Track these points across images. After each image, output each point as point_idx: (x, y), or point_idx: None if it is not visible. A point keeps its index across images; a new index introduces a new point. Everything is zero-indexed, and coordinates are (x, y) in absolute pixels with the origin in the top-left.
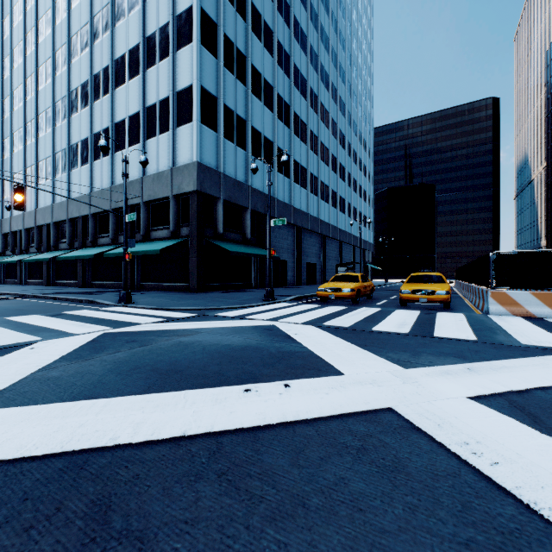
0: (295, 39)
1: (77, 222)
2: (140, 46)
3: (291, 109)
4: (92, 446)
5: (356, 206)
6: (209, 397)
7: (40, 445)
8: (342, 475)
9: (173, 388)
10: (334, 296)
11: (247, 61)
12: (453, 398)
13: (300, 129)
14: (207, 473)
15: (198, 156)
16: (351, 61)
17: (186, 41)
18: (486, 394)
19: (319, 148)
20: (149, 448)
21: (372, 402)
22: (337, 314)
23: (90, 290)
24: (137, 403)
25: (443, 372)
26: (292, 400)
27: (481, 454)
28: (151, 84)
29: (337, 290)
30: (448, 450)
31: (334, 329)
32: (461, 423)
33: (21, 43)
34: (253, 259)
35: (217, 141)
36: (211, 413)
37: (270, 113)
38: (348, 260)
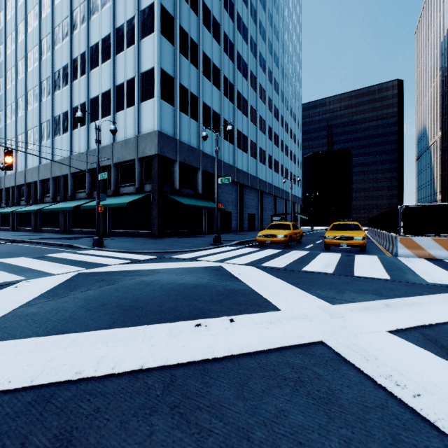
0: (238, 31)
1: (59, 180)
2: (111, 35)
3: (235, 88)
4: (59, 379)
5: (288, 167)
6: (165, 331)
7: (12, 379)
8: (282, 407)
9: (134, 323)
10: (270, 241)
11: (198, 48)
12: (375, 331)
13: (242, 105)
14: (161, 406)
15: (159, 126)
16: (283, 49)
17: (149, 32)
18: (402, 328)
19: (258, 120)
20: (110, 381)
21: (305, 336)
22: (273, 256)
23: (70, 236)
24: (102, 337)
25: (365, 307)
26: (237, 334)
27: (404, 385)
28: (120, 66)
29: (273, 236)
30: (375, 382)
31: (271, 269)
32: (384, 356)
33: (14, 33)
34: (203, 210)
35: (174, 113)
36: (166, 347)
37: (217, 91)
38: (281, 211)
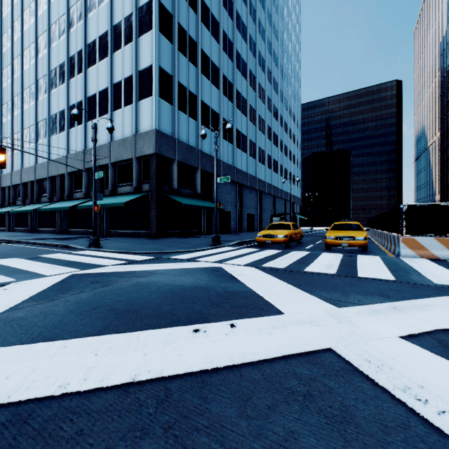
0: (237, 29)
1: (56, 179)
2: (108, 33)
3: (234, 87)
4: (40, 395)
5: (287, 167)
6: (160, 338)
7: None
8: (291, 428)
9: (128, 328)
10: (270, 241)
11: (197, 47)
12: (386, 337)
13: (241, 104)
14: (153, 427)
15: (157, 125)
16: (283, 49)
17: (147, 29)
18: (414, 333)
19: (257, 120)
20: (97, 397)
21: (312, 342)
22: (273, 257)
23: (67, 236)
24: (92, 345)
25: (372, 311)
26: (238, 341)
27: (426, 400)
28: (117, 64)
29: (273, 236)
30: (393, 396)
31: (271, 270)
32: (399, 365)
33: (10, 30)
34: (202, 210)
35: (173, 112)
36: (161, 356)
37: (216, 90)
38: (280, 212)
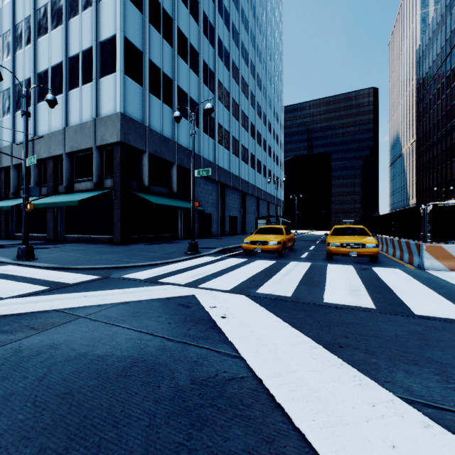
0: (219, 14)
1: None
2: None
3: (216, 77)
4: None
5: (270, 168)
6: None
7: None
8: None
9: None
10: (260, 249)
11: (173, 23)
12: None
13: (223, 96)
14: None
15: (122, 107)
16: (266, 45)
17: None
18: None
19: (240, 115)
20: None
21: None
22: (268, 272)
23: (8, 242)
24: None
25: None
26: None
27: None
28: (74, 33)
29: (263, 243)
30: None
31: (274, 300)
32: None
33: None
34: (179, 212)
35: (143, 95)
36: None
37: (196, 77)
38: (263, 214)
